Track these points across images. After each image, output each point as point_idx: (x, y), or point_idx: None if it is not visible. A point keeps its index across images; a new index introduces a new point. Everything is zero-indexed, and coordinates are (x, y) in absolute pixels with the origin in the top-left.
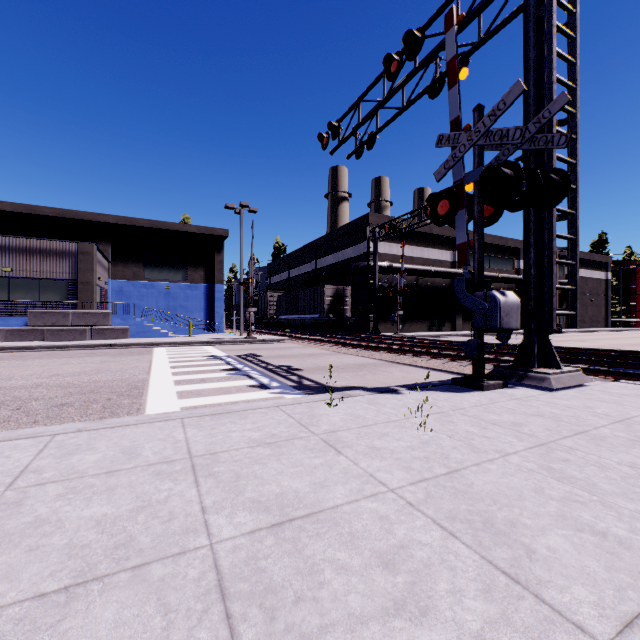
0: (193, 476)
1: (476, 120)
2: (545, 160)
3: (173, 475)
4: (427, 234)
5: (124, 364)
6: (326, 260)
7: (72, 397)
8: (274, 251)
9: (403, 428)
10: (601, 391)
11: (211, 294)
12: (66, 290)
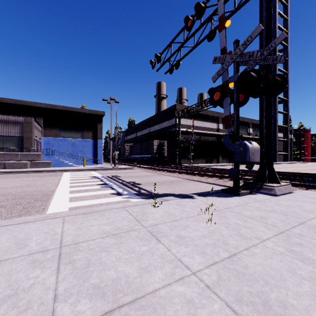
0: (57, 264)
1: (235, 48)
2: (272, 70)
3: (43, 263)
4: (205, 115)
5: (44, 181)
6: (154, 127)
7: (7, 201)
8: (128, 123)
9: (197, 221)
10: (302, 196)
11: (96, 144)
12: (17, 142)
